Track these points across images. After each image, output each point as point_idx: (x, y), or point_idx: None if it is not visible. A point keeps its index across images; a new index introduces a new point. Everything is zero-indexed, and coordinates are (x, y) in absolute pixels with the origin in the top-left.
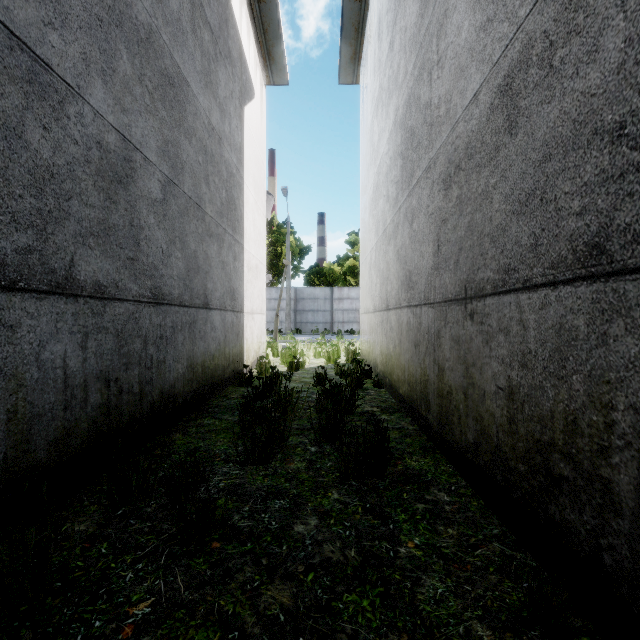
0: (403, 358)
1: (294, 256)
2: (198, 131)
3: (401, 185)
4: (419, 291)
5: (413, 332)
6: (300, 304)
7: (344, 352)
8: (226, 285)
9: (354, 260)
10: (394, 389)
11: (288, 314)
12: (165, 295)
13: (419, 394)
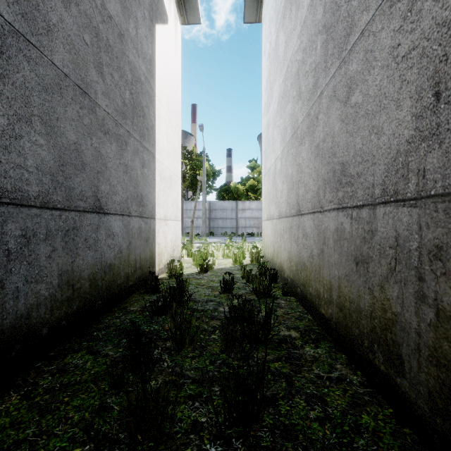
0: (328, 272)
1: (208, 177)
2: (83, 3)
3: (324, 64)
4: (367, 185)
5: (351, 242)
6: (213, 213)
7: (248, 252)
8: (131, 190)
9: (254, 180)
10: (310, 304)
11: (204, 221)
12: (4, 191)
13: (367, 332)
